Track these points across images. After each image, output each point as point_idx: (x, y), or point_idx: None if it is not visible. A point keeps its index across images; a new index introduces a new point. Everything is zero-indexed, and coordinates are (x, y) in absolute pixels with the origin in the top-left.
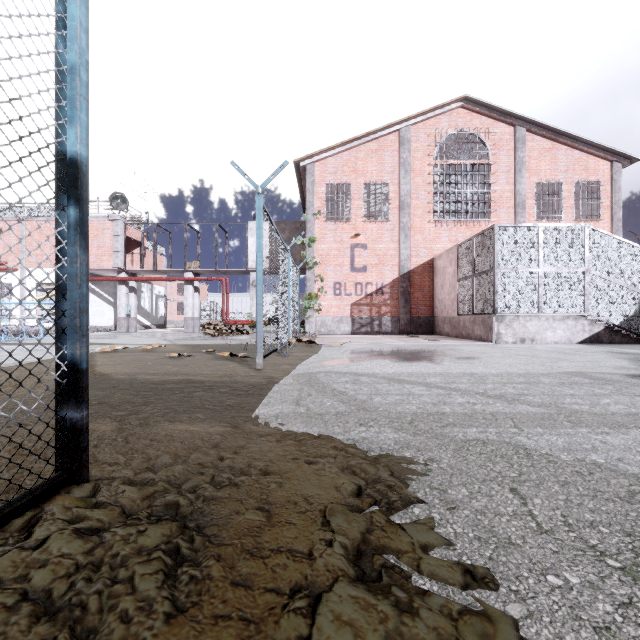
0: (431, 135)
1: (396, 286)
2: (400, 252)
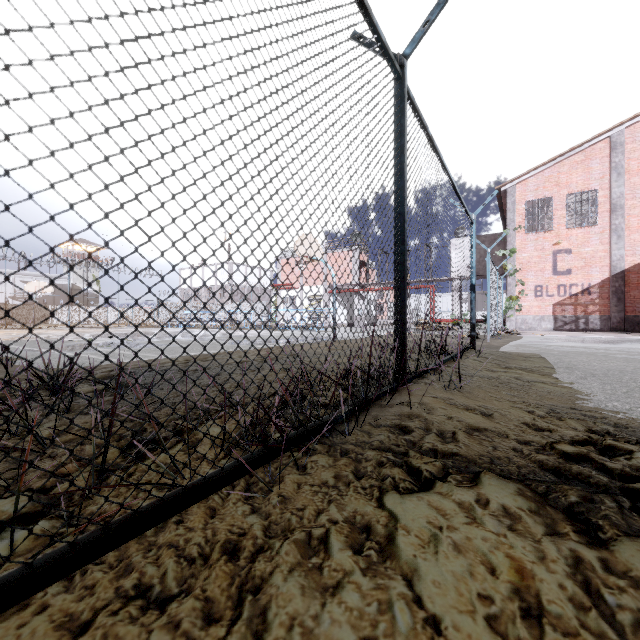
0: None
1: (606, 286)
2: (611, 253)
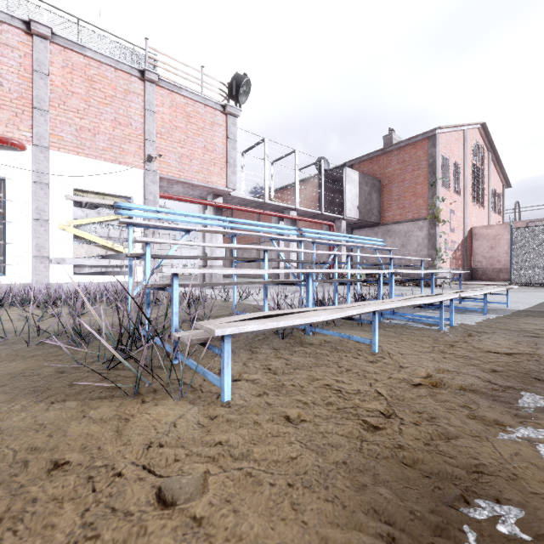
0: (471, 141)
1: (462, 245)
2: (465, 220)
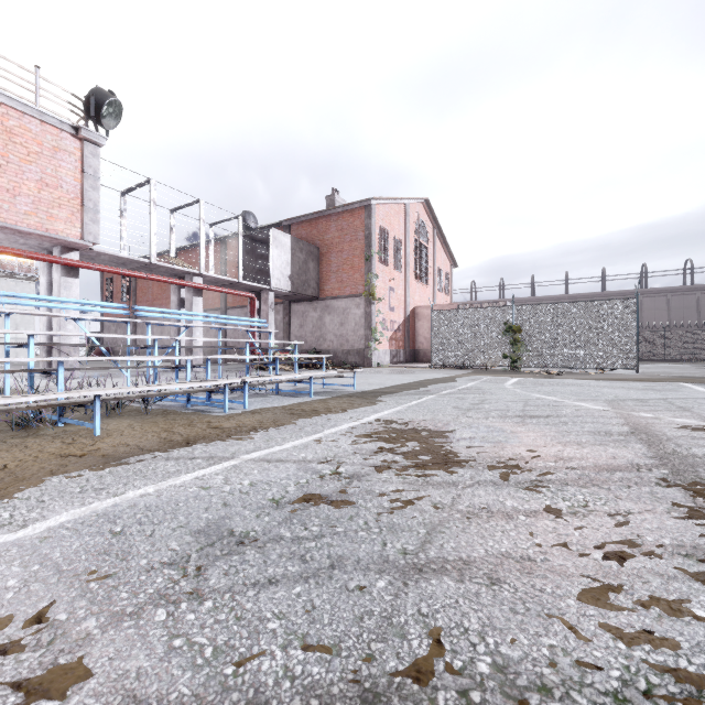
0: (414, 215)
1: (404, 325)
2: (406, 299)
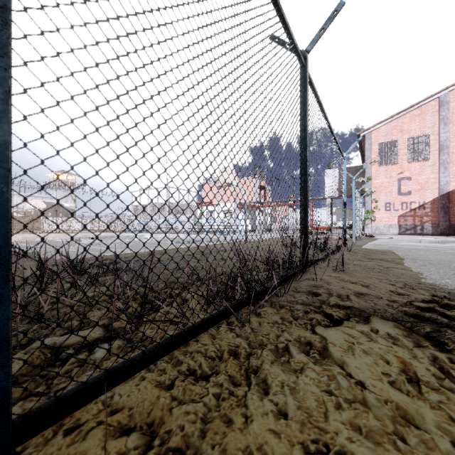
0: None
1: (436, 203)
2: (439, 180)
